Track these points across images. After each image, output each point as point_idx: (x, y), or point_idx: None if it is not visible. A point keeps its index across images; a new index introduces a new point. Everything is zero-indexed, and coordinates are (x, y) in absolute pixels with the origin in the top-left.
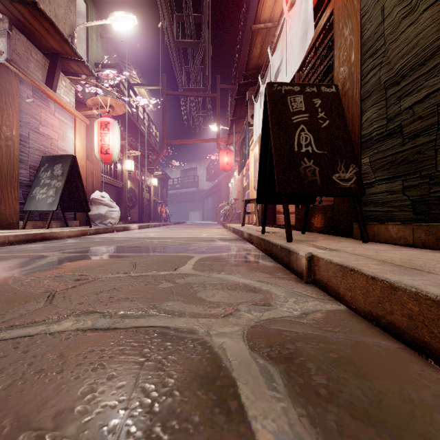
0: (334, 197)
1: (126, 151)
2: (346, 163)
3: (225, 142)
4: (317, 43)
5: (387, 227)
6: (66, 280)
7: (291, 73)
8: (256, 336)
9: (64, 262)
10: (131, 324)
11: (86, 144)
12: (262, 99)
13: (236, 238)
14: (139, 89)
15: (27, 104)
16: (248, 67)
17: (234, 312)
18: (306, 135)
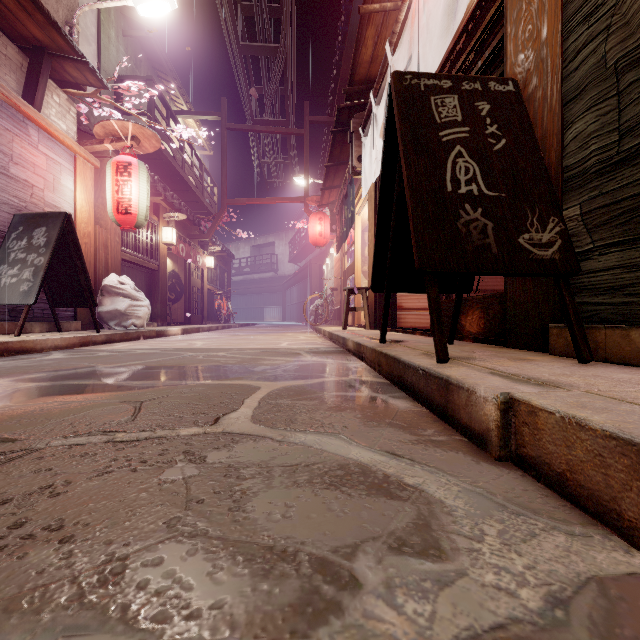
0: (506, 281)
1: (163, 213)
2: (542, 215)
3: (316, 202)
4: (471, 26)
5: (628, 333)
6: None
7: None
8: None
9: (1, 403)
10: None
11: (96, 199)
12: (377, 128)
13: (335, 349)
14: (186, 120)
15: None
16: (353, 80)
17: (344, 598)
18: (467, 163)
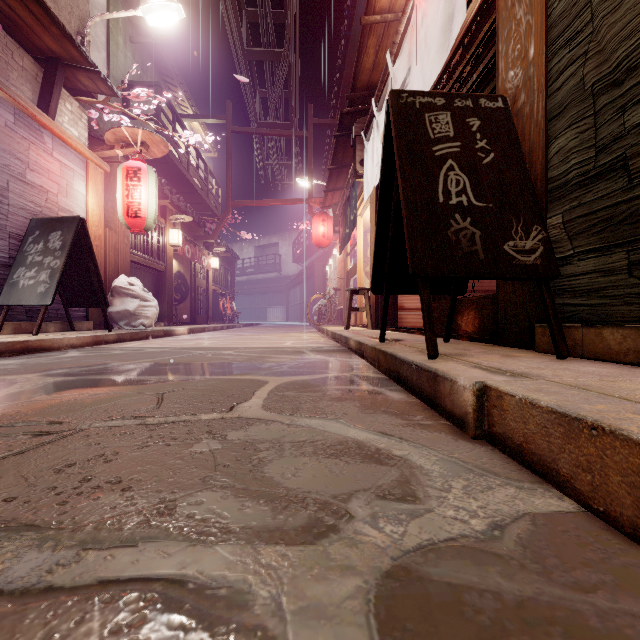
0: (498, 283)
1: (169, 216)
2: (526, 224)
3: (320, 204)
4: (467, 40)
5: (600, 332)
6: (15, 436)
7: (425, 87)
8: (400, 616)
9: (38, 394)
10: (95, 570)
11: (105, 202)
12: (378, 134)
13: (338, 348)
14: (191, 123)
15: (5, 136)
16: (356, 86)
17: (340, 523)
18: (458, 176)
